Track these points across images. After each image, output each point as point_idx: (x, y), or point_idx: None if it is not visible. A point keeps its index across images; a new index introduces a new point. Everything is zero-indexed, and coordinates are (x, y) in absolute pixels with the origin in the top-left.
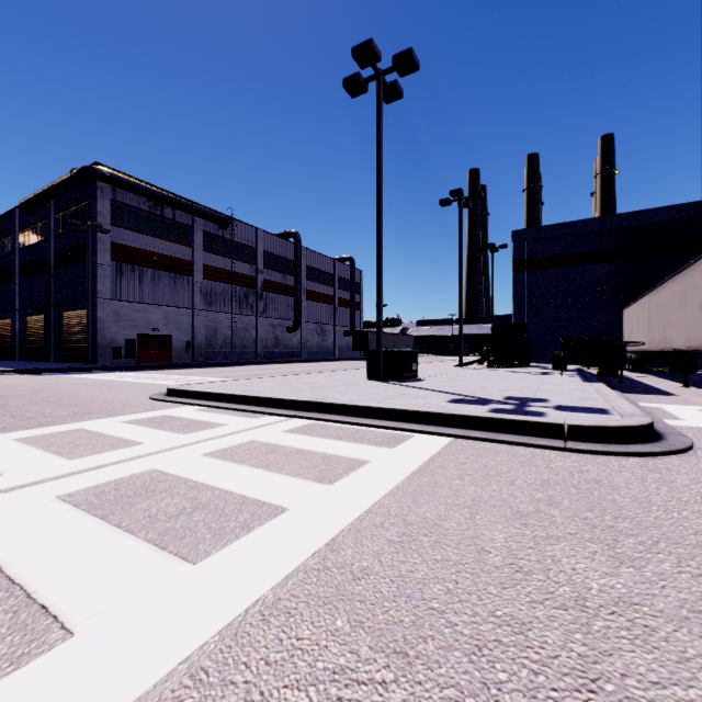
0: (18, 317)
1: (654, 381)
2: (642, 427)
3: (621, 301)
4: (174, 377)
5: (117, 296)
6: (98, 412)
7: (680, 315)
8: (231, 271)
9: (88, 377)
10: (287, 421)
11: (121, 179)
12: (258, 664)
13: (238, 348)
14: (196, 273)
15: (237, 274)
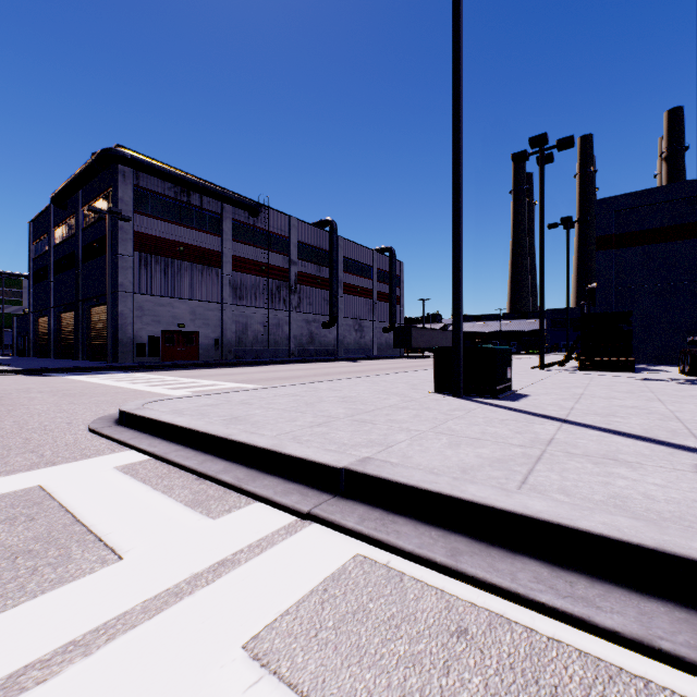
0: (53, 314)
1: None
2: None
3: None
4: (180, 381)
5: (141, 289)
6: None
7: None
8: (263, 262)
9: (82, 380)
10: (287, 544)
11: (142, 161)
12: None
13: (270, 345)
14: (225, 265)
15: (269, 266)
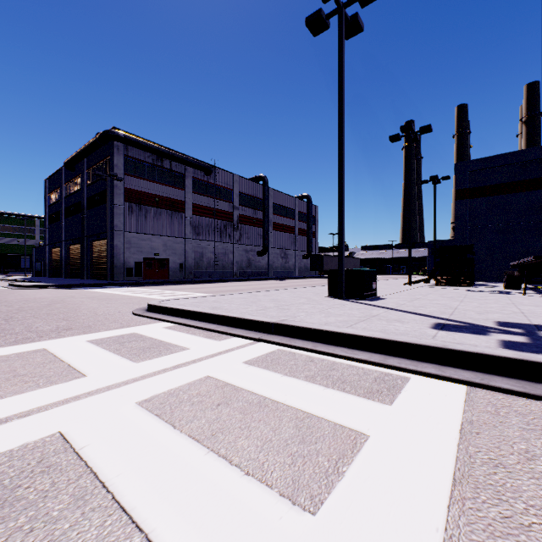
0: (64, 246)
1: None
2: None
3: None
4: (165, 292)
5: (129, 229)
6: (76, 328)
7: None
8: (214, 208)
9: (100, 291)
10: (251, 346)
11: (131, 139)
12: None
13: (219, 268)
14: (187, 210)
15: (218, 211)
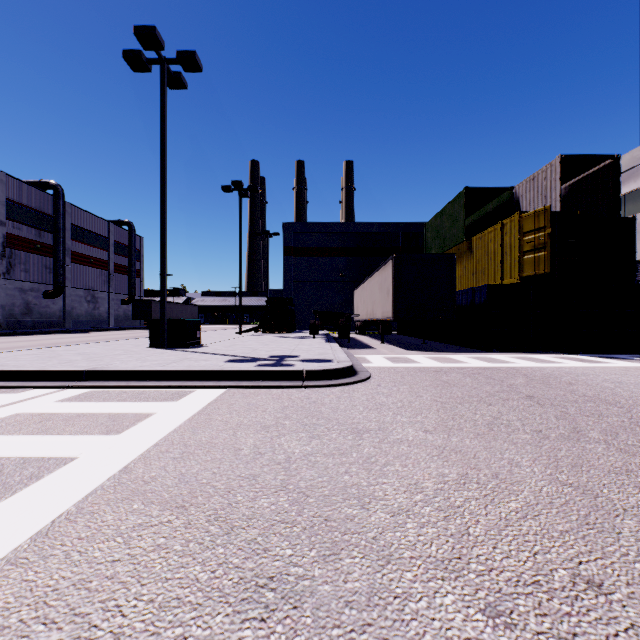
0: None
1: (368, 340)
2: (346, 368)
3: (354, 284)
4: None
5: None
6: None
7: (380, 297)
8: None
9: None
10: (60, 392)
11: None
12: (72, 541)
13: None
14: None
15: None
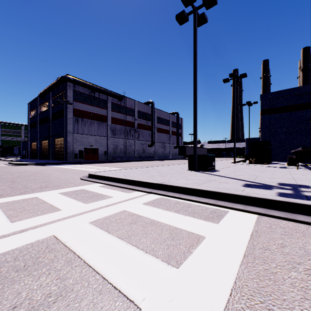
0: (38, 141)
1: None
2: None
3: None
4: (97, 167)
5: (76, 131)
6: (51, 186)
7: None
8: (124, 120)
9: (60, 167)
10: (146, 196)
11: (77, 80)
12: None
13: (126, 154)
14: (108, 121)
15: (126, 121)
